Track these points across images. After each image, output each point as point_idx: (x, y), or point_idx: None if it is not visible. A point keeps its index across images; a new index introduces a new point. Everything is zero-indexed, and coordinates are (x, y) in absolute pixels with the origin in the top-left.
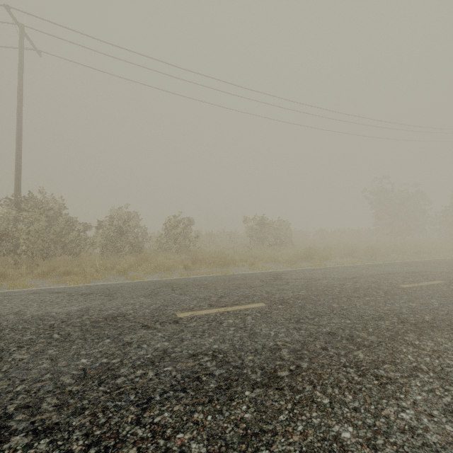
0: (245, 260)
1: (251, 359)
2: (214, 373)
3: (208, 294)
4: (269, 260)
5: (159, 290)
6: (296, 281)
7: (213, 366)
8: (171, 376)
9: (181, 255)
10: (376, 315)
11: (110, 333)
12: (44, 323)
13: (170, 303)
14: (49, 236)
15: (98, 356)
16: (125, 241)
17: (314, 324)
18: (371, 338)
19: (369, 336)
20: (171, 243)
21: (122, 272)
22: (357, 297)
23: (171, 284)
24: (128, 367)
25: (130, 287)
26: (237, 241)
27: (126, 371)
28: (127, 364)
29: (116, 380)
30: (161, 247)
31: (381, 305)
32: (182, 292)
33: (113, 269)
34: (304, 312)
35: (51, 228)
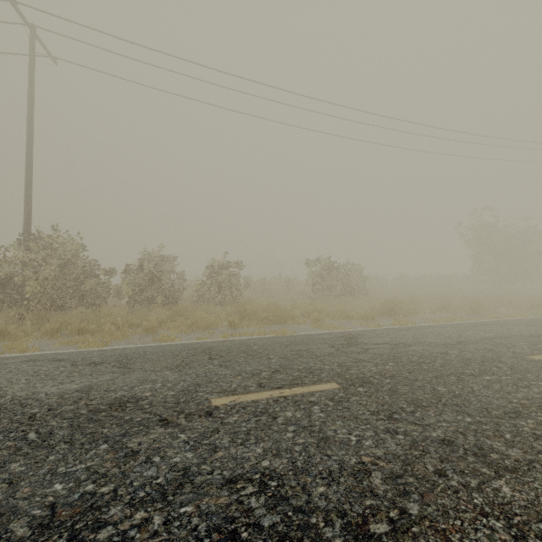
0: (308, 315)
1: (323, 492)
2: (262, 522)
3: (257, 367)
4: (338, 315)
5: (192, 359)
6: (379, 347)
7: (260, 506)
8: (190, 528)
9: (226, 308)
10: (509, 408)
11: (111, 432)
12: (23, 412)
13: (205, 380)
14: (65, 284)
15: (81, 478)
16: (157, 289)
17: (416, 423)
18: (513, 453)
19: (509, 449)
20: (214, 293)
21: (150, 331)
22: (472, 375)
23: (209, 349)
24: (123, 503)
25: (155, 354)
26: (296, 289)
27: (118, 512)
28: (122, 496)
29: (98, 533)
30: (202, 297)
31: (512, 390)
32: (222, 363)
33: (140, 325)
34: (397, 400)
35: (66, 274)
